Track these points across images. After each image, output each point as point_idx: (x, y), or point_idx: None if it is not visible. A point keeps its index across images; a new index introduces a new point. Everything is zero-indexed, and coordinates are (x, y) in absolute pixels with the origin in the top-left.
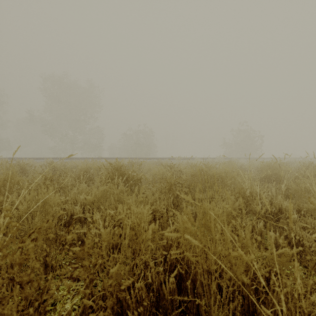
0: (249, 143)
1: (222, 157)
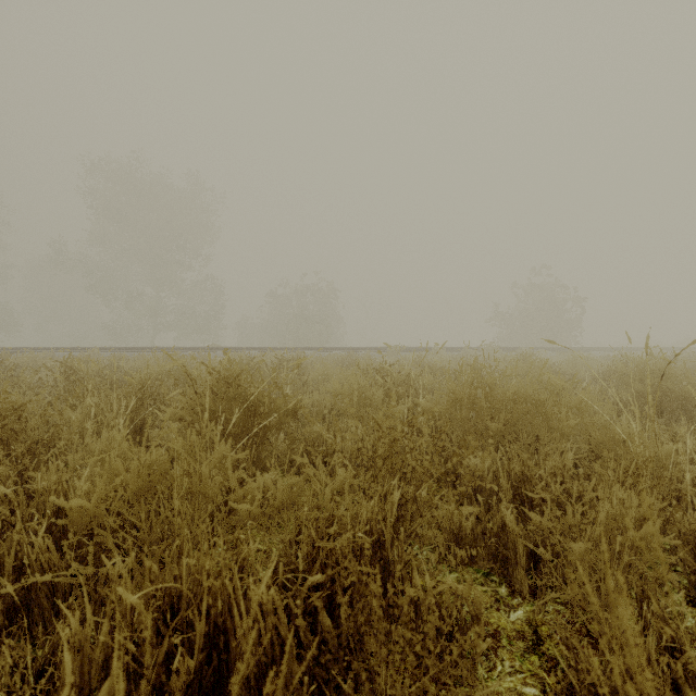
0: (552, 316)
1: (496, 347)
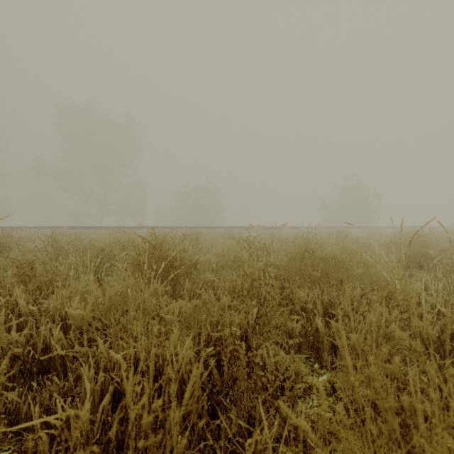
0: (360, 206)
1: (322, 226)
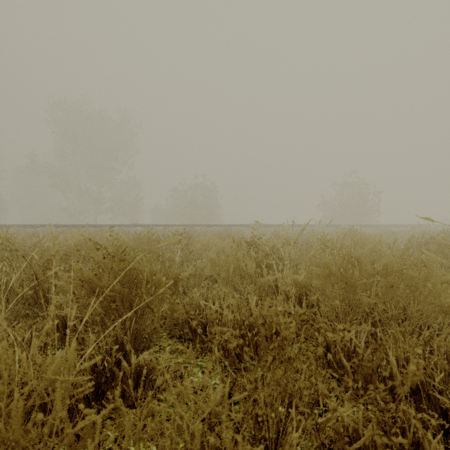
0: (360, 203)
1: (324, 224)
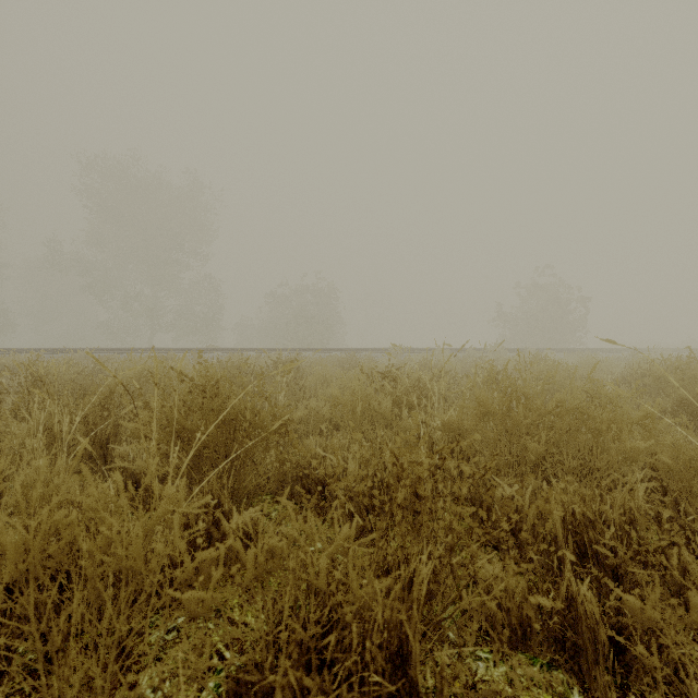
0: (557, 316)
1: (501, 348)
